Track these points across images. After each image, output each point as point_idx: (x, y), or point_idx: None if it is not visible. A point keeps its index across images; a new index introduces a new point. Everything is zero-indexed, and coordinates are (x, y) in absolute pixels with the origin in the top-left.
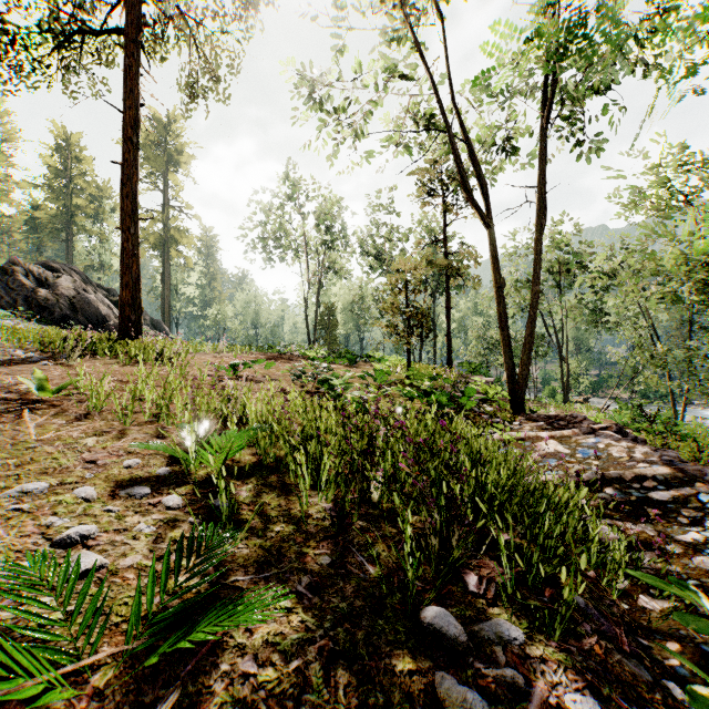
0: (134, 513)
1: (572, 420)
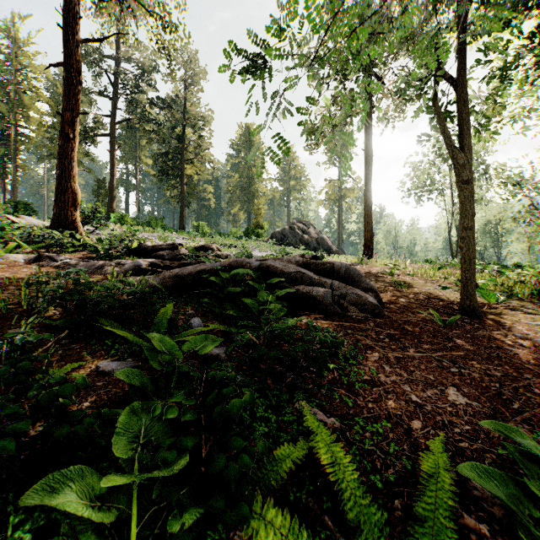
0: None
1: None
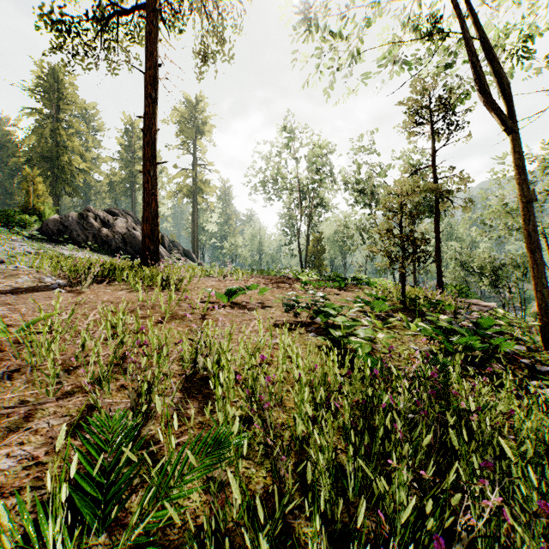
0: None
1: None
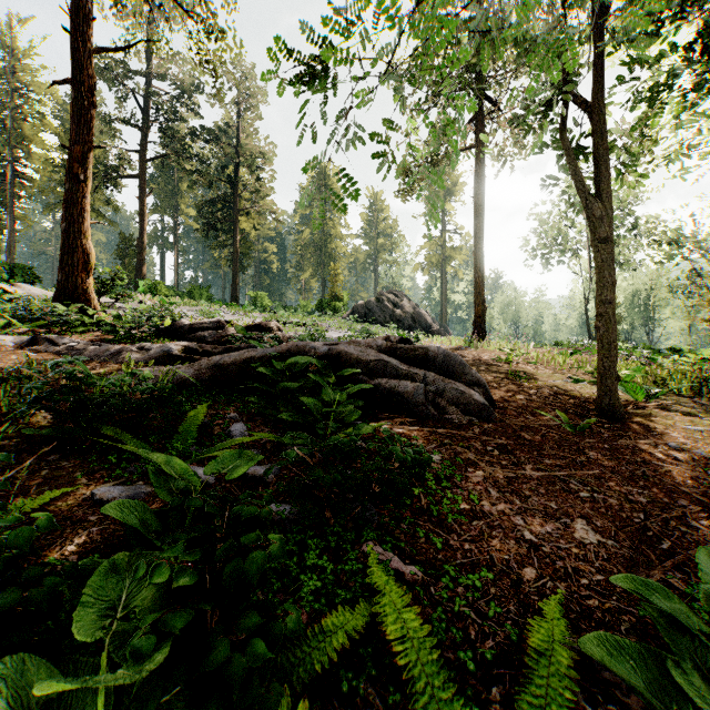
0: None
1: None
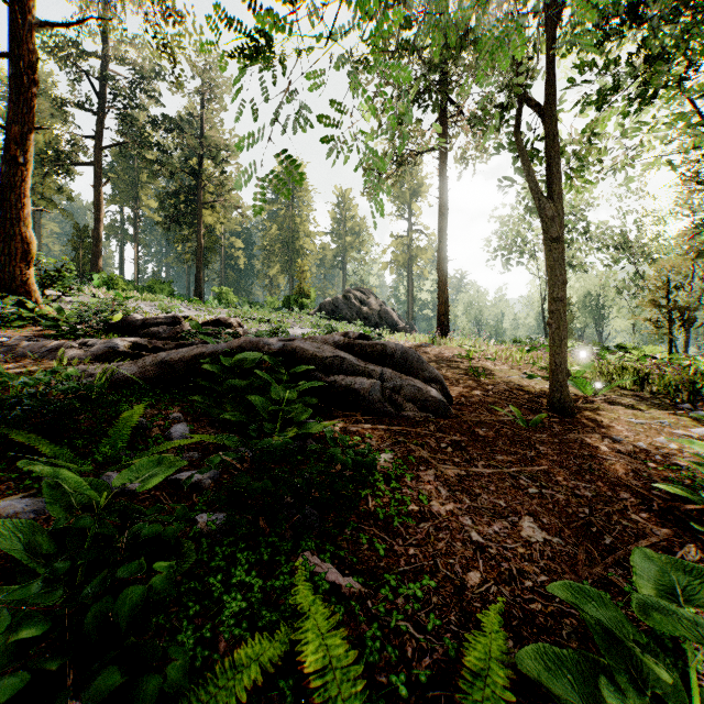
0: None
1: None
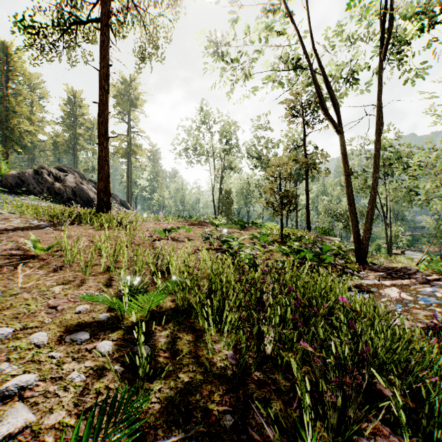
0: (72, 359)
1: (406, 271)
